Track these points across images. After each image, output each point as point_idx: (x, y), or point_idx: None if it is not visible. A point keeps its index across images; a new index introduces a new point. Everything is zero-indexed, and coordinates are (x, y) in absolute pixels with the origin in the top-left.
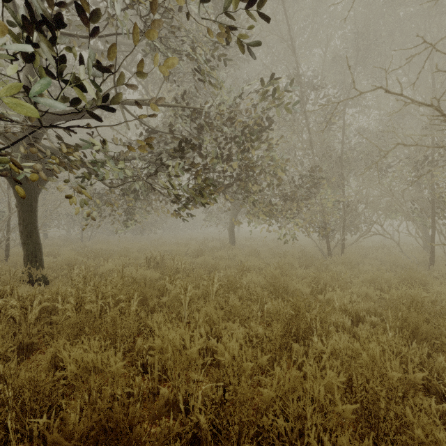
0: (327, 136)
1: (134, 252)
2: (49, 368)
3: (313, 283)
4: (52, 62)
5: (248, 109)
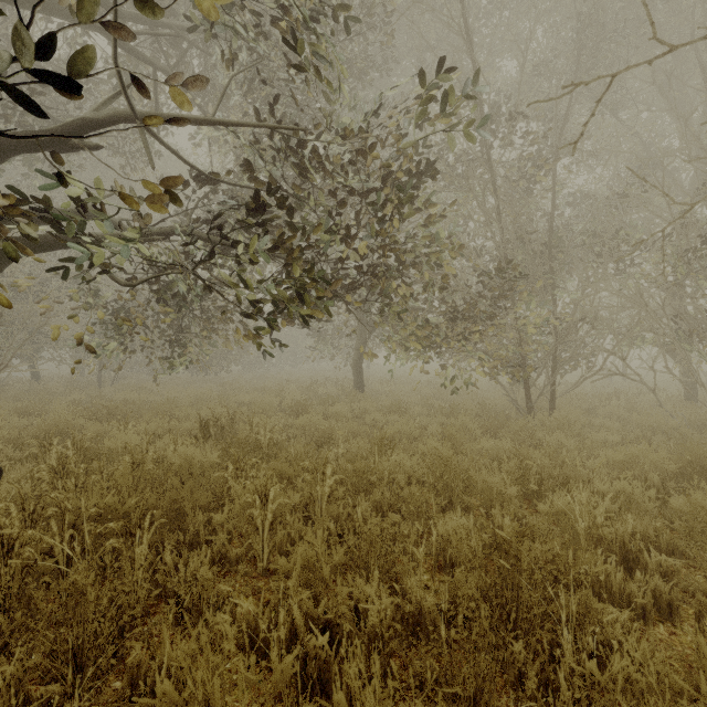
0: (526, 202)
1: (183, 407)
2: None
3: (519, 473)
4: None
5: (393, 131)
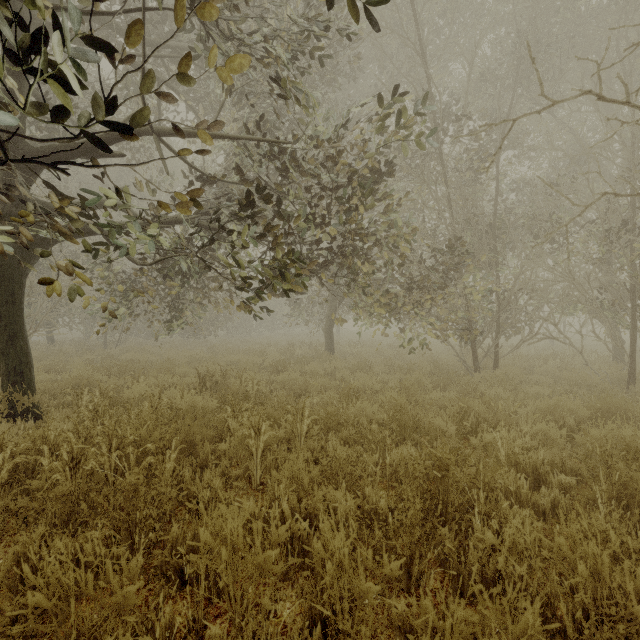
0: (473, 190)
1: (182, 365)
2: (10, 582)
3: (459, 417)
4: (6, 26)
5: (357, 142)
